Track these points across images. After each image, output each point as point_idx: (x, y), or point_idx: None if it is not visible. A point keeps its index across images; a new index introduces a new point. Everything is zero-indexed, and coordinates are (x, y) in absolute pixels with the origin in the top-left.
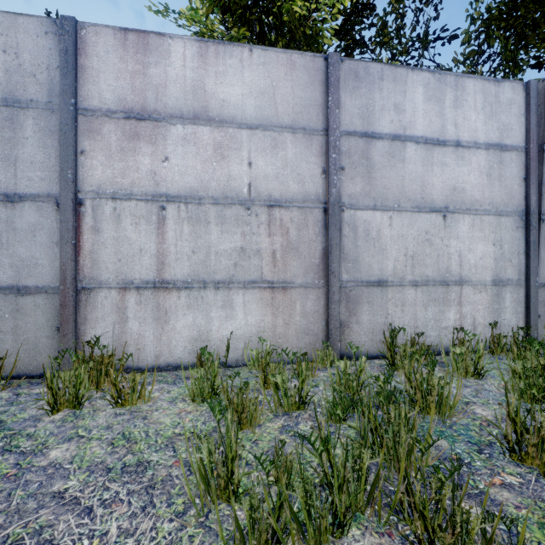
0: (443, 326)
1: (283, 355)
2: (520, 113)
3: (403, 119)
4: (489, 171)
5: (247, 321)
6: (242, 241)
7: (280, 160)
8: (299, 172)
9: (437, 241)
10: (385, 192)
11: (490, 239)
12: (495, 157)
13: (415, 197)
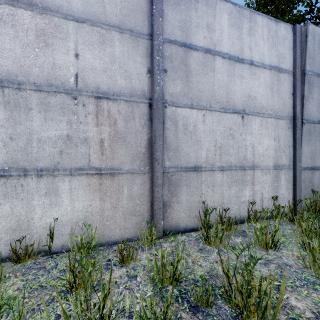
0: (241, 201)
1: (110, 236)
2: (290, 47)
3: (213, 37)
4: (271, 86)
5: (73, 207)
6: (68, 129)
7: (108, 56)
8: (126, 69)
9: (237, 135)
10: (199, 94)
11: (272, 136)
12: (275, 76)
13: (222, 101)
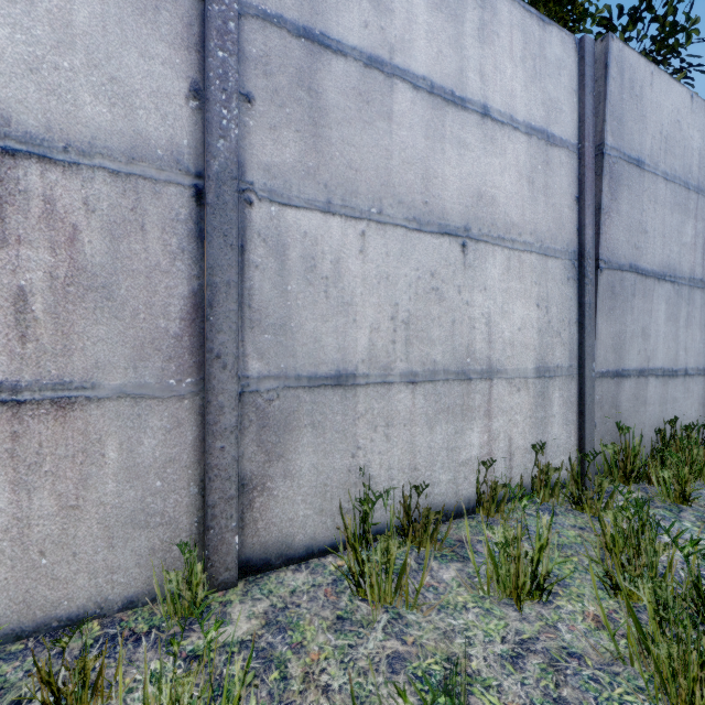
0: (461, 460)
1: (56, 602)
2: (572, 88)
3: (388, 28)
4: (531, 175)
5: None
6: None
7: (46, 21)
8: (115, 73)
9: (451, 293)
10: (351, 177)
11: (532, 296)
12: (539, 153)
13: (411, 200)
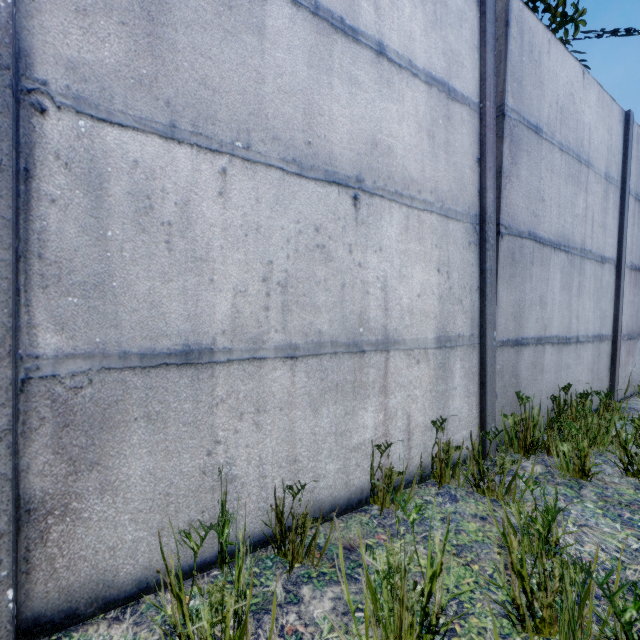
0: (353, 445)
1: None
2: (474, 43)
3: None
4: (431, 128)
5: None
6: None
7: None
8: None
9: (340, 252)
10: (206, 98)
11: (433, 260)
12: (440, 106)
13: (290, 137)
